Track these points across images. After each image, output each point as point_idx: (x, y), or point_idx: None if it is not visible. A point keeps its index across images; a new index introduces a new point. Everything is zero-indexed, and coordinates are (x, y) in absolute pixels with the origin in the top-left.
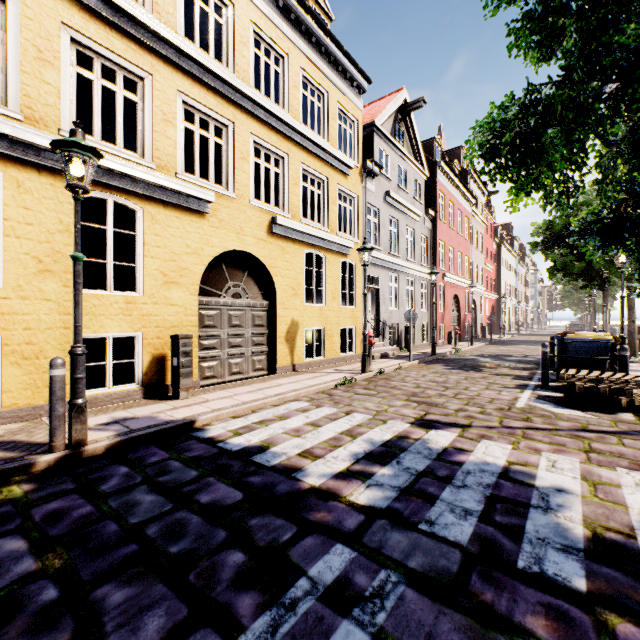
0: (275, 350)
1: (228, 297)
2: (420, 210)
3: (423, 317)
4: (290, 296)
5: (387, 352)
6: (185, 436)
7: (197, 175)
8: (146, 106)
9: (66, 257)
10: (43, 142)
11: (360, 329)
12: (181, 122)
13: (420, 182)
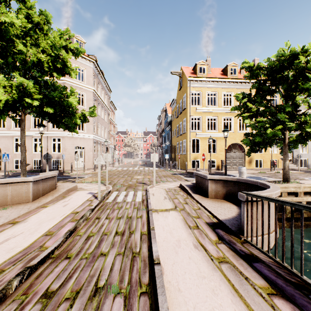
0: (245, 164)
1: (232, 152)
2: None
3: None
4: None
5: (294, 168)
6: (222, 173)
7: None
8: (216, 122)
9: (206, 149)
10: (204, 134)
11: (280, 160)
12: (222, 122)
13: None
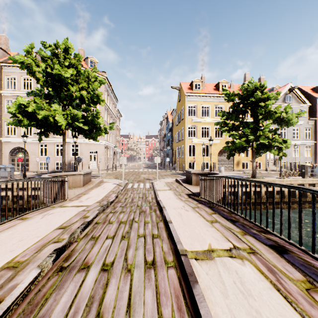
0: (233, 166)
1: (223, 156)
2: (304, 119)
3: (307, 159)
4: (237, 155)
5: (275, 170)
6: None
7: (217, 137)
8: (209, 130)
9: (201, 153)
10: (199, 141)
11: (264, 163)
12: (214, 130)
13: (304, 109)
